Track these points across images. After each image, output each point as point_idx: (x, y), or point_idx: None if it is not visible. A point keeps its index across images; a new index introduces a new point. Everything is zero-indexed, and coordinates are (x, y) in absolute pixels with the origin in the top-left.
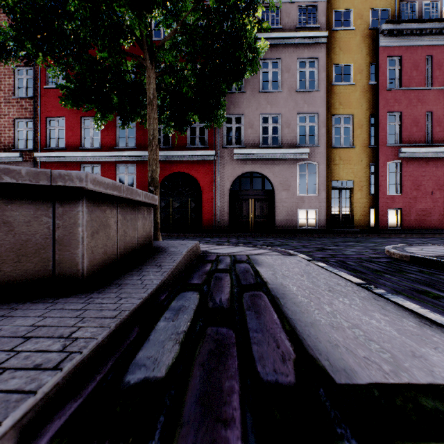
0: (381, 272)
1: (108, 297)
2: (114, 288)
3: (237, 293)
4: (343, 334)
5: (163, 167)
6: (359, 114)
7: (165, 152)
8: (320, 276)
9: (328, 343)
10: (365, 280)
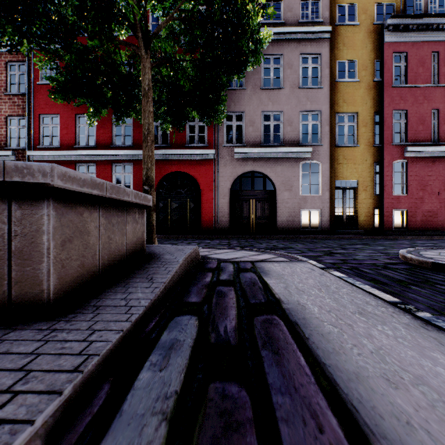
0: (405, 282)
1: (77, 329)
2: (88, 314)
3: (246, 317)
4: (410, 398)
5: (161, 166)
6: (364, 112)
7: (163, 150)
8: (342, 290)
9: (394, 418)
10: (391, 294)
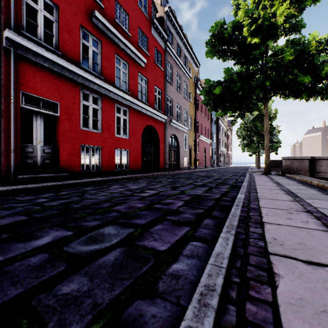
0: None
1: None
2: None
3: None
4: None
5: (144, 118)
6: (192, 117)
7: (149, 107)
8: None
9: None
10: None
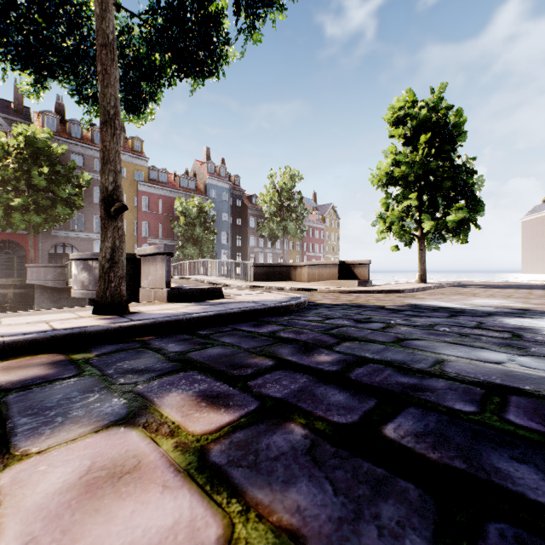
0: None
1: None
2: None
3: None
4: None
5: None
6: (129, 220)
7: None
8: None
9: None
10: None
